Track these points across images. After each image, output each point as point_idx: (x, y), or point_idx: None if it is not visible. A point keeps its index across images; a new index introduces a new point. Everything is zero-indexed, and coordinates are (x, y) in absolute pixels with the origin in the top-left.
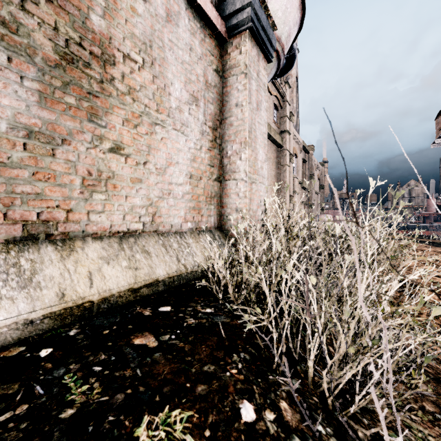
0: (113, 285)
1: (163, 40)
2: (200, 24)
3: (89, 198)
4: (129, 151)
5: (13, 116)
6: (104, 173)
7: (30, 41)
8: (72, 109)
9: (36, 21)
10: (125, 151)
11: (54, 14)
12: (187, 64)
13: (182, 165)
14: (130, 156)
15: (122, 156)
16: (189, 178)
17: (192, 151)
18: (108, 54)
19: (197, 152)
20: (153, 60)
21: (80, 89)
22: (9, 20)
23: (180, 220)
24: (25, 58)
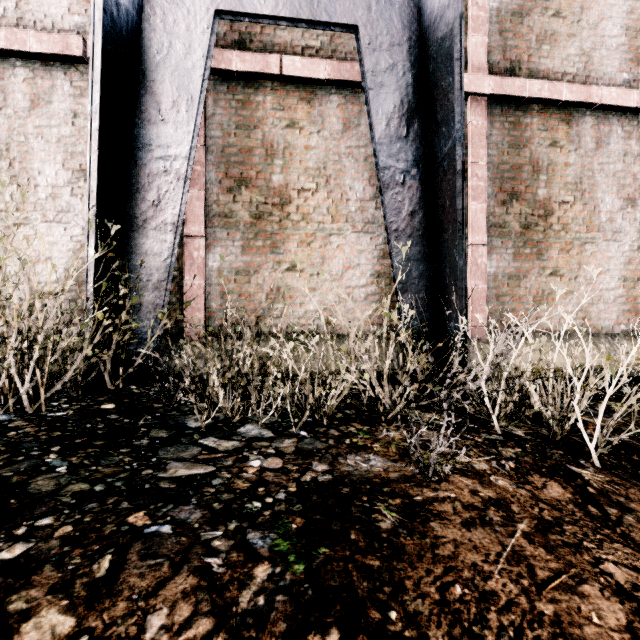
0: (558, 364)
1: (592, 168)
2: (637, 120)
3: (536, 309)
4: (562, 272)
5: (503, 270)
6: (545, 291)
7: (509, 228)
8: (527, 256)
9: (512, 216)
10: (560, 272)
11: (519, 205)
12: (619, 172)
13: (613, 271)
14: (563, 275)
15: (557, 277)
16: (623, 282)
17: (626, 255)
18: (548, 209)
19: (633, 253)
20: (582, 192)
21: (532, 242)
22: (501, 223)
23: (610, 323)
24: (507, 238)
